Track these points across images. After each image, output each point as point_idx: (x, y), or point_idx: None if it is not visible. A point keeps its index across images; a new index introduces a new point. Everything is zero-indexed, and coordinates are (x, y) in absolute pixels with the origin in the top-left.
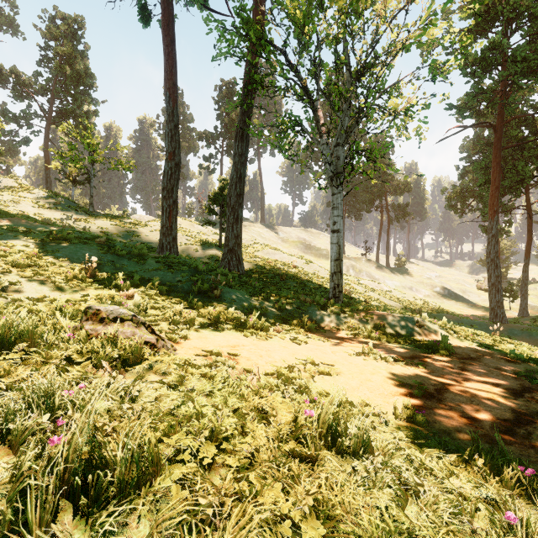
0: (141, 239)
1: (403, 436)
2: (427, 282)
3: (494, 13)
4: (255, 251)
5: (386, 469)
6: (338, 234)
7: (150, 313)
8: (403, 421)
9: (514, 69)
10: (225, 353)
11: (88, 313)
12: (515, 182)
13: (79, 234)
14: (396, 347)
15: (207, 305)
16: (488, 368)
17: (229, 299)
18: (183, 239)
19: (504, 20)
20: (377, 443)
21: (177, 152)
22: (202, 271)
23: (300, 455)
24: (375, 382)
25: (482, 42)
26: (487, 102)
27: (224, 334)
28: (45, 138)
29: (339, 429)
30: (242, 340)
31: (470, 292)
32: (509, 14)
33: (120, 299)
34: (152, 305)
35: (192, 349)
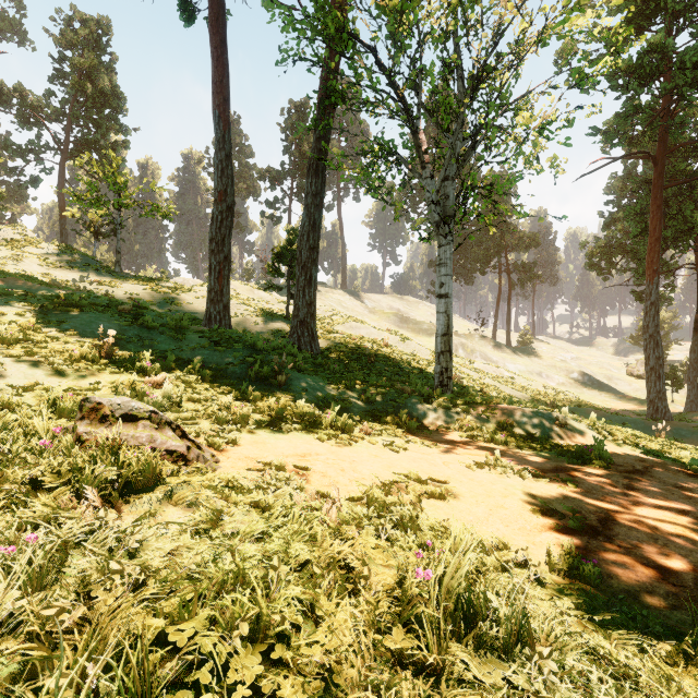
0: (183, 309)
1: (572, 607)
2: (561, 365)
3: (655, 5)
4: (335, 325)
5: (562, 683)
6: (446, 299)
7: (187, 407)
8: (562, 576)
9: (681, 79)
10: (291, 466)
11: (84, 407)
12: (681, 233)
13: (96, 300)
14: (531, 455)
15: (267, 396)
16: (665, 486)
17: (298, 388)
18: (239, 309)
19: (669, 13)
20: (535, 625)
21: (230, 191)
22: (261, 349)
23: (413, 661)
24: (510, 510)
25: (643, 37)
26: (643, 126)
27: (291, 437)
28: (60, 177)
29: (475, 607)
30: (315, 445)
31: (618, 379)
32: (676, 5)
33: (144, 388)
34: (190, 396)
35: (242, 460)
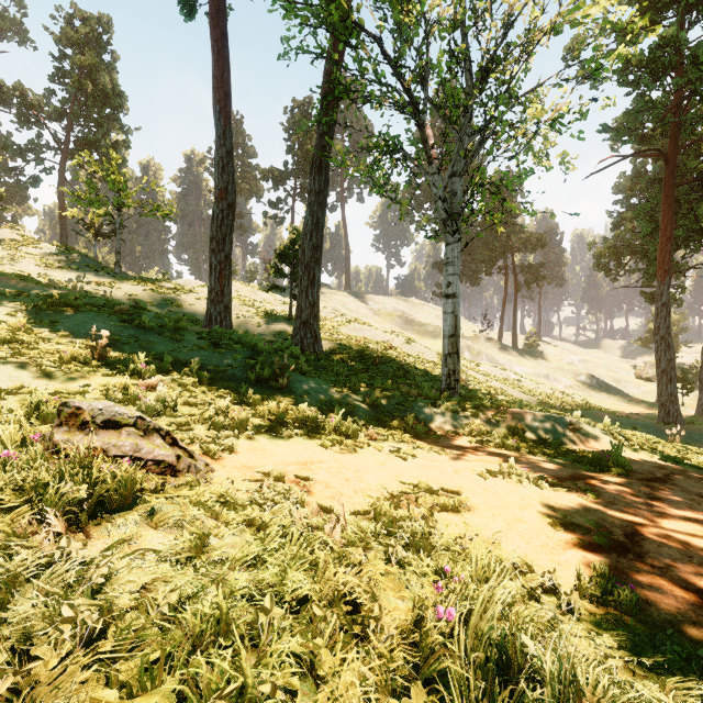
0: (184, 310)
1: (615, 647)
2: (568, 368)
3: None
4: (338, 327)
5: None
6: (454, 299)
7: (182, 411)
8: (595, 603)
9: (694, 74)
10: (291, 475)
11: (62, 413)
12: (693, 232)
13: (92, 300)
14: (545, 462)
15: (268, 399)
16: (690, 496)
17: (300, 391)
18: (241, 310)
19: (682, 6)
20: (578, 674)
21: (231, 189)
22: (262, 351)
23: None
24: (529, 524)
25: (658, 27)
26: (653, 124)
27: (292, 443)
28: (60, 177)
29: (510, 658)
30: (318, 452)
31: (626, 381)
32: None
33: (137, 391)
34: (186, 399)
35: (239, 468)
